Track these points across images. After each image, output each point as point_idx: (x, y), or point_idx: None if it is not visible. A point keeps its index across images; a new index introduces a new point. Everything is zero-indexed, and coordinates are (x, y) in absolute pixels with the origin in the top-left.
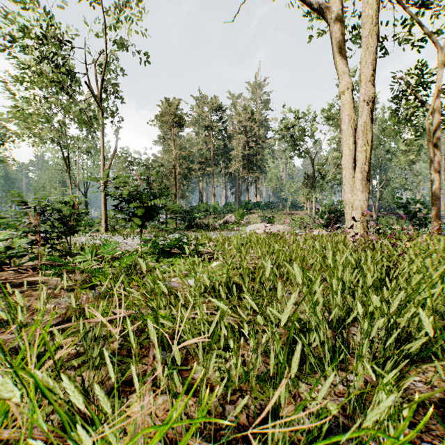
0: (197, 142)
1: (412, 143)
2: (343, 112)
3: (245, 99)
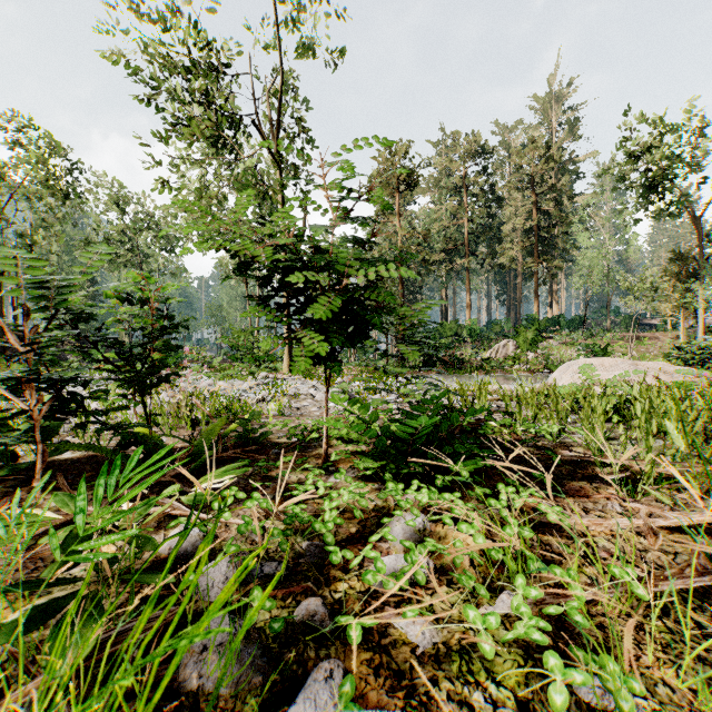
0: (437, 219)
1: None
2: None
3: (527, 128)
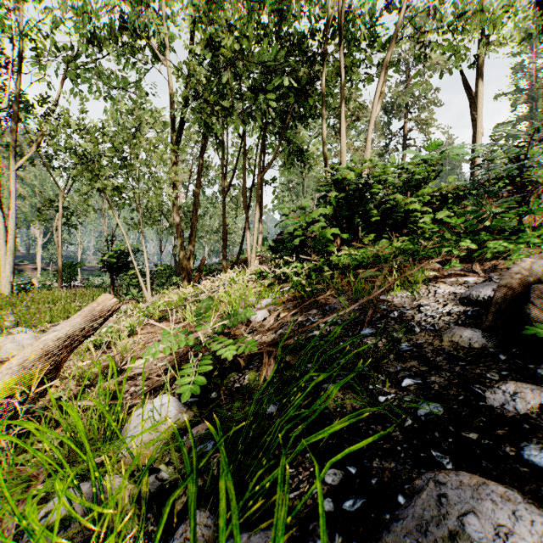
0: None
1: (52, 232)
2: (1, 233)
3: None
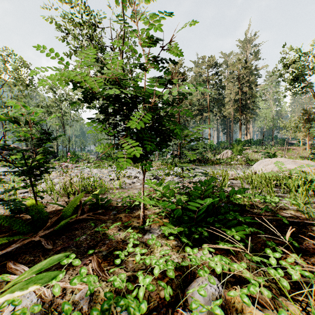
0: None
1: None
2: None
3: (235, 54)
